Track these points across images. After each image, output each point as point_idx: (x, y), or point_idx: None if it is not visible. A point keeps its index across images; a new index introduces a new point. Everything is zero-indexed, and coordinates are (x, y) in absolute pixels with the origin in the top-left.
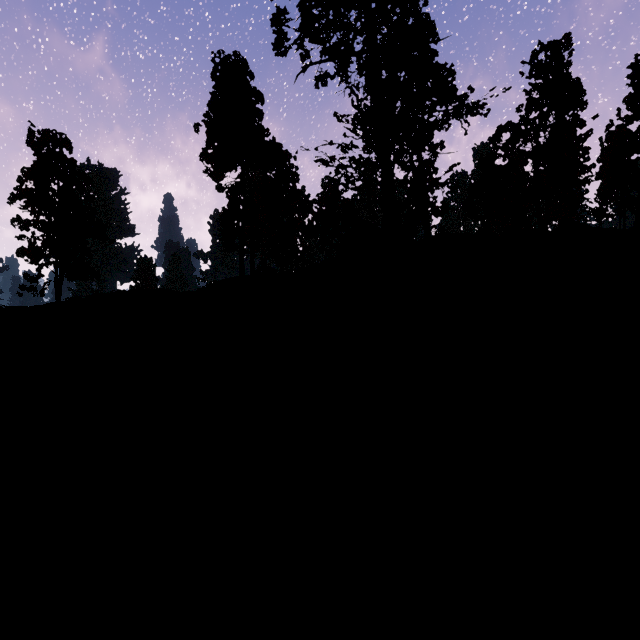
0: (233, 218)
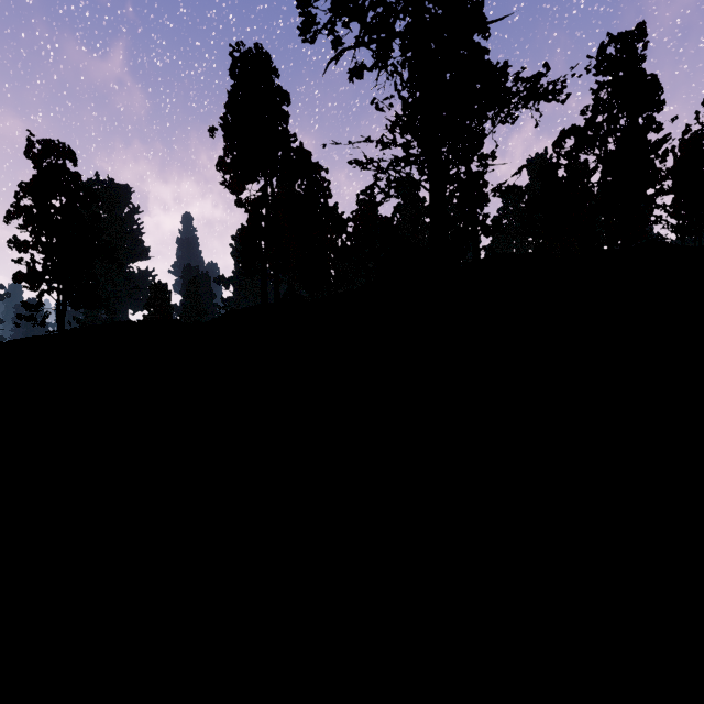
0: (254, 236)
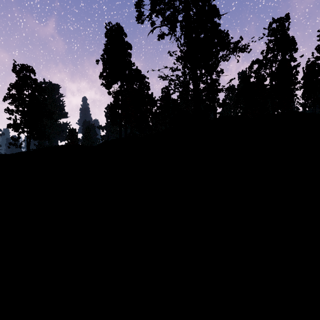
0: (116, 108)
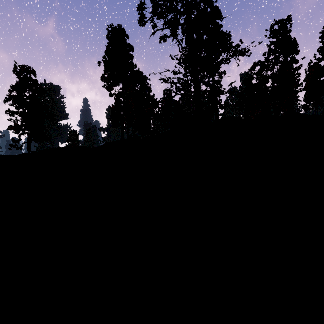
0: (117, 110)
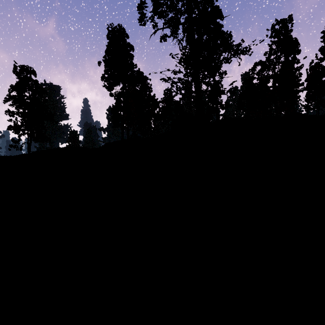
0: (118, 110)
